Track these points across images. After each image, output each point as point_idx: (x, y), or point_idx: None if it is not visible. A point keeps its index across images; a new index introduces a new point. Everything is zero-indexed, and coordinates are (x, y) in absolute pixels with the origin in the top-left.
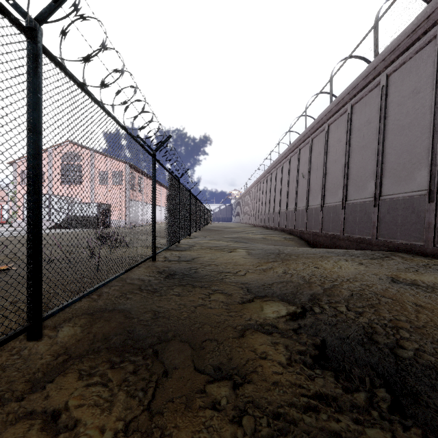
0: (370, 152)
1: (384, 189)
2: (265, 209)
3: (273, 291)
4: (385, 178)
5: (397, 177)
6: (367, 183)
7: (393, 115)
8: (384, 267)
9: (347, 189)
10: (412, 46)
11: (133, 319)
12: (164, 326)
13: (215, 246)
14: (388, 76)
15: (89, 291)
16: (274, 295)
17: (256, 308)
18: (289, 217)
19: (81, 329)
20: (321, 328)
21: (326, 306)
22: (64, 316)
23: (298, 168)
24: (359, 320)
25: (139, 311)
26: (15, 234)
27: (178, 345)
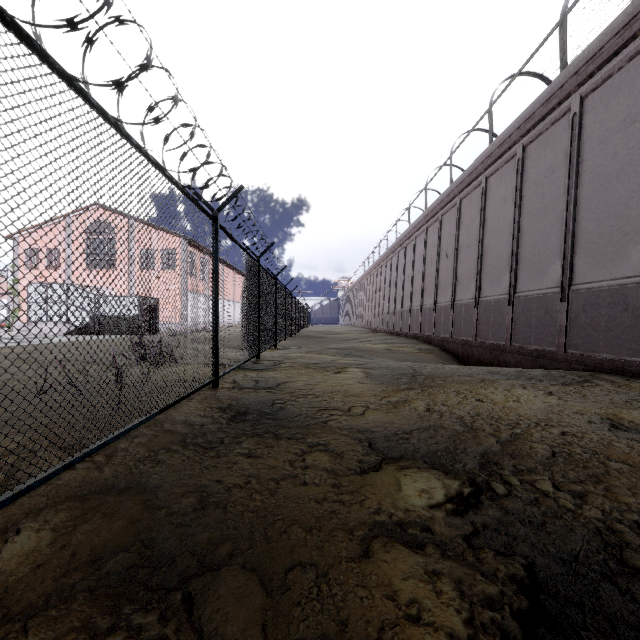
0: (554, 217)
1: (578, 274)
2: (388, 305)
3: (414, 446)
4: (579, 258)
5: (598, 255)
6: (550, 265)
7: (591, 158)
8: (589, 399)
9: (516, 274)
10: (623, 49)
11: (159, 510)
12: (214, 530)
13: (315, 363)
14: (583, 99)
15: (85, 453)
16: (417, 455)
17: (389, 484)
18: (425, 318)
19: (52, 537)
20: (517, 532)
21: (514, 481)
22: (31, 504)
23: (439, 244)
24: (586, 514)
25: (174, 491)
26: (11, 343)
27: (237, 582)
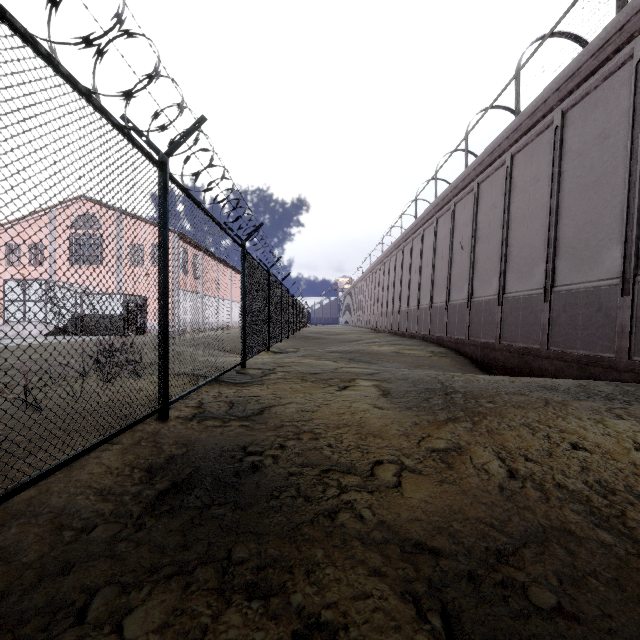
0: (609, 192)
1: None
2: (392, 304)
3: (564, 639)
4: None
5: None
6: (603, 252)
7: None
8: None
9: (554, 265)
10: None
11: None
12: None
13: (314, 373)
14: None
15: None
16: None
17: None
18: (435, 318)
19: None
20: None
21: None
22: None
23: (452, 235)
24: None
25: None
26: None
27: None
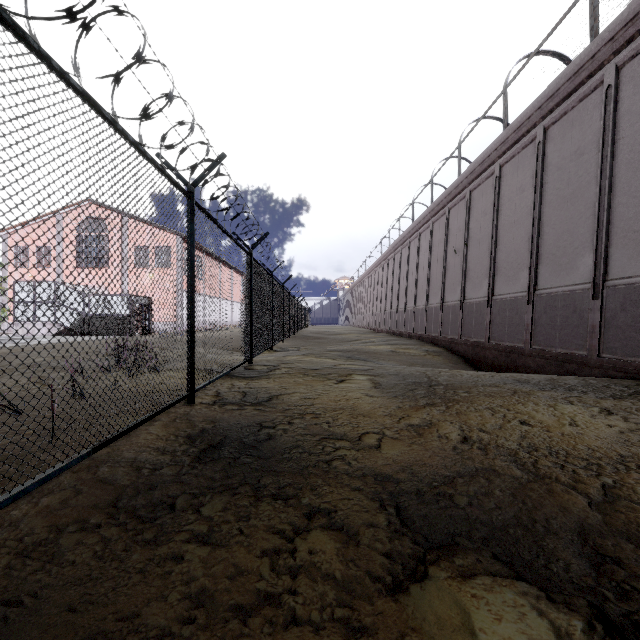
0: (583, 204)
1: (614, 267)
2: (391, 304)
3: (467, 516)
4: (615, 249)
5: None
6: (578, 259)
7: (630, 135)
8: None
9: (537, 270)
10: None
11: None
12: None
13: (314, 369)
14: (619, 69)
15: None
16: (478, 538)
17: (452, 630)
18: (430, 318)
19: None
20: None
21: None
22: None
23: (447, 240)
24: None
25: None
26: None
27: None
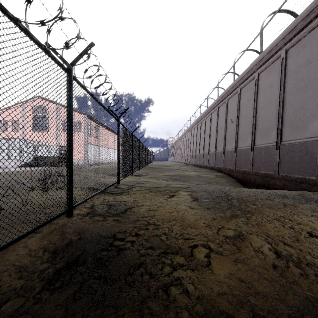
0: (312, 91)
1: None
2: (195, 151)
3: None
4: None
5: None
6: (309, 123)
7: None
8: None
9: (281, 130)
10: None
11: None
12: None
13: (155, 187)
14: None
15: None
16: None
17: None
18: (217, 158)
19: None
20: None
21: None
22: None
23: (226, 116)
24: None
25: None
26: None
27: None
